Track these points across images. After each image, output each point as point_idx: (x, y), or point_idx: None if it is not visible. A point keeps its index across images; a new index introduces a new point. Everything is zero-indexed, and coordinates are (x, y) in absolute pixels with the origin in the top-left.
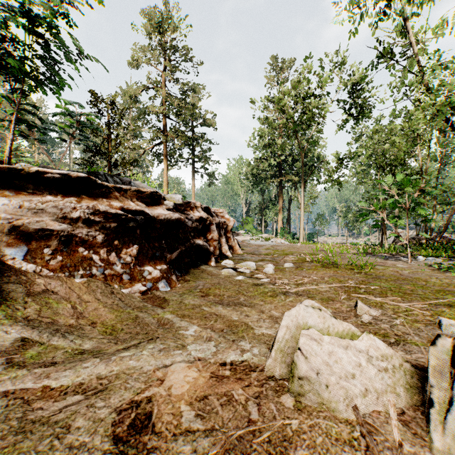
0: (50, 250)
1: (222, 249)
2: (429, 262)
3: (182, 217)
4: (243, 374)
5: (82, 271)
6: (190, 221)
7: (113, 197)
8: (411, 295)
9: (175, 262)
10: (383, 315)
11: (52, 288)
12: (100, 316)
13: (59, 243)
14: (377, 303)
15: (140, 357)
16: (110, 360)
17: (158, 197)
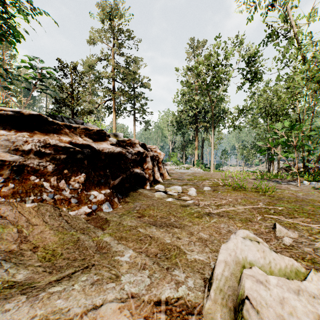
0: (3, 178)
1: (155, 176)
2: (313, 186)
3: (123, 150)
4: (180, 319)
5: (33, 197)
6: (130, 154)
7: (63, 133)
8: (315, 215)
9: (117, 187)
10: (300, 237)
11: (2, 213)
12: (44, 239)
13: (11, 172)
14: (290, 224)
15: (70, 294)
16: (37, 299)
17: (104, 134)
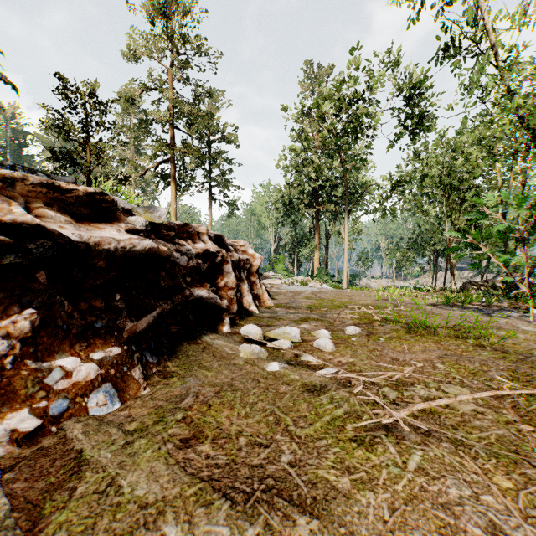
0: None
1: (243, 301)
2: None
3: (164, 247)
4: None
5: None
6: (184, 256)
7: None
8: None
9: (146, 336)
10: None
11: None
12: None
13: None
14: None
15: None
16: None
17: (110, 205)
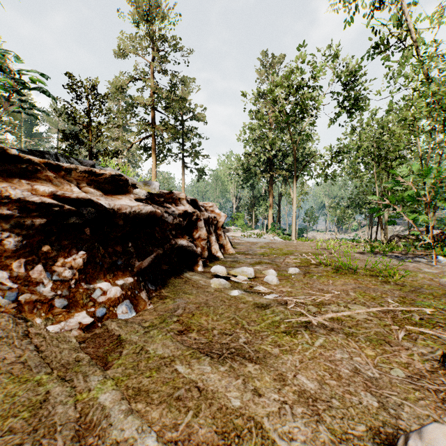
0: None
1: (211, 249)
2: None
3: (158, 210)
4: None
5: None
6: (170, 216)
7: (42, 179)
8: None
9: (147, 271)
10: None
11: None
12: None
13: None
14: None
15: None
16: None
17: (124, 182)
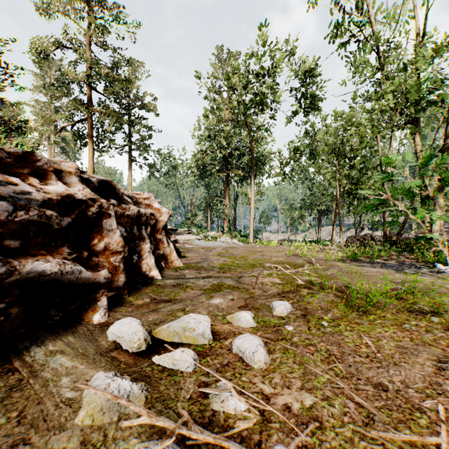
0: None
1: (141, 265)
2: None
3: None
4: None
5: None
6: None
7: None
8: None
9: None
10: None
11: None
12: None
13: None
14: None
15: None
16: None
17: None
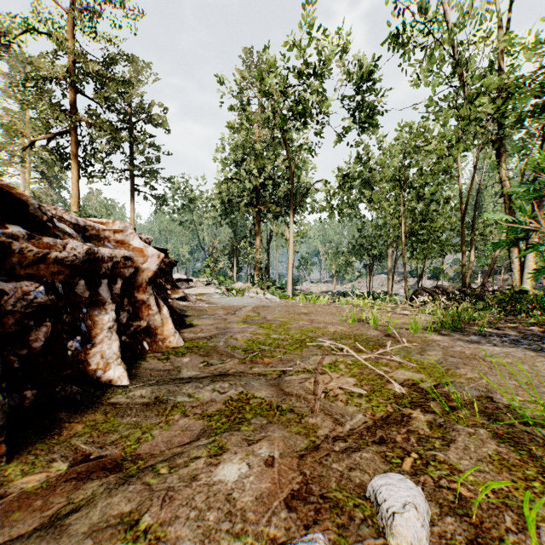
0: None
1: (88, 358)
2: None
3: None
4: None
5: None
6: None
7: None
8: None
9: None
10: None
11: None
12: None
13: None
14: None
15: None
16: None
17: None
